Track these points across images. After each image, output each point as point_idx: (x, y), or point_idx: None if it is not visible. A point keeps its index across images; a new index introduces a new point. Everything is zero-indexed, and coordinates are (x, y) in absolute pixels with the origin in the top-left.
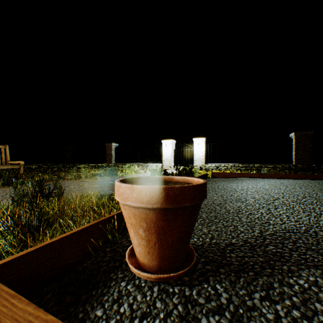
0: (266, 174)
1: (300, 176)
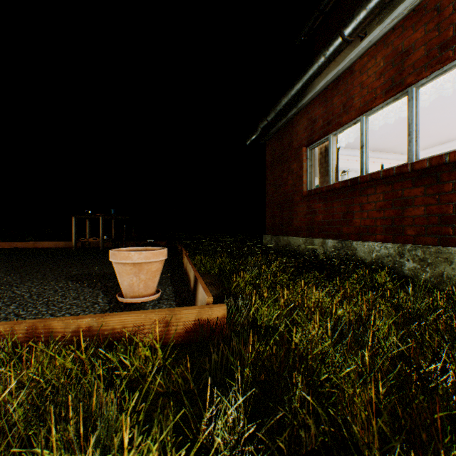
0: None
1: None
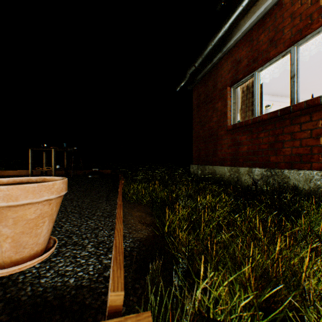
0: None
1: None
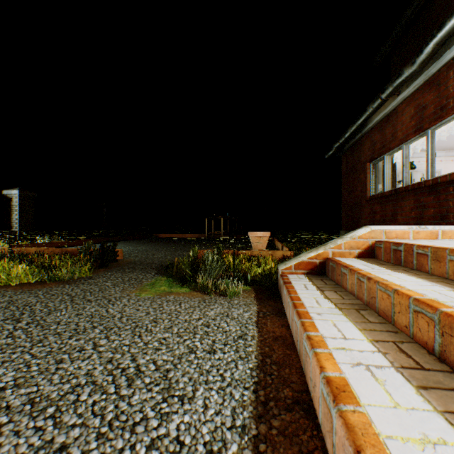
0: (74, 242)
1: (95, 241)
